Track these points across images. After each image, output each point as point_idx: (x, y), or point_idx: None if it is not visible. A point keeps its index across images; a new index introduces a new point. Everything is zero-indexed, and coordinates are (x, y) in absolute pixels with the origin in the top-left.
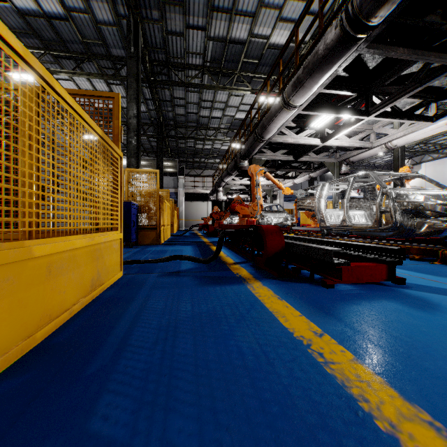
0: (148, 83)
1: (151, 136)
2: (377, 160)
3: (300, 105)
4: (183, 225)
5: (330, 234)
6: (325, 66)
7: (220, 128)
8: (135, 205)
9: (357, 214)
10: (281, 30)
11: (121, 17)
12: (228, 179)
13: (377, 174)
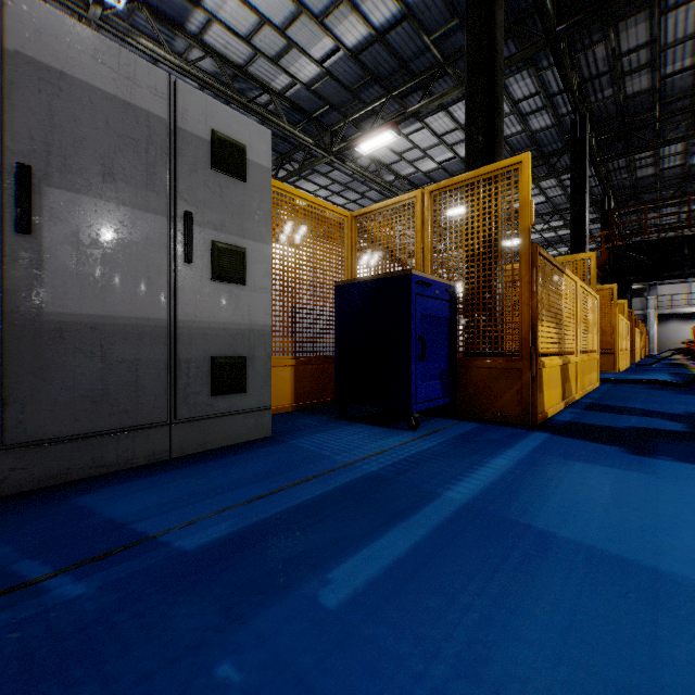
0: None
1: None
2: None
3: None
4: (653, 350)
5: None
6: None
7: None
8: None
9: None
10: None
11: None
12: None
13: None
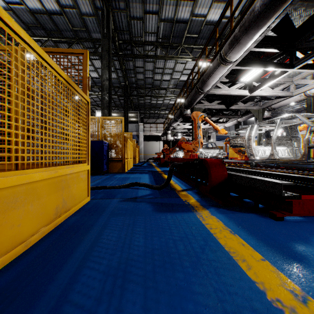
0: (117, 56)
1: (120, 95)
2: (289, 109)
3: (235, 61)
4: (142, 158)
5: (258, 165)
6: (260, 22)
7: (169, 88)
8: (106, 143)
9: (280, 149)
10: (216, 9)
11: (98, 9)
12: (174, 124)
13: (303, 115)
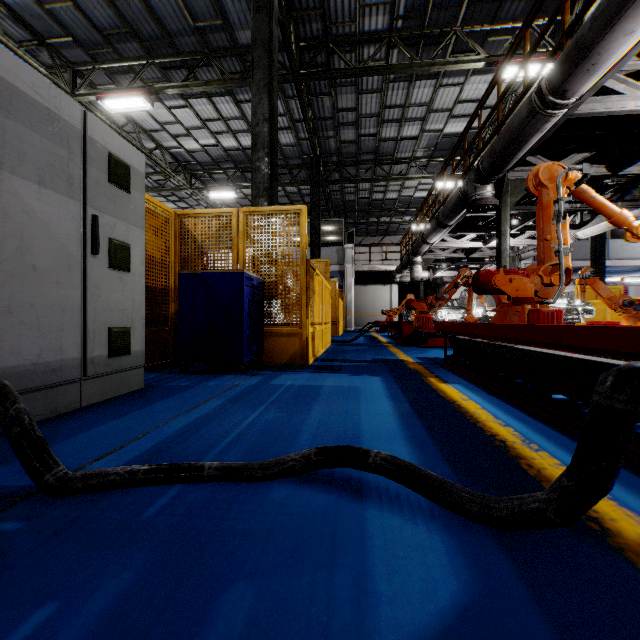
0: (294, 81)
1: (304, 184)
2: None
3: None
4: (352, 323)
5: None
6: None
7: (414, 157)
8: (254, 281)
9: None
10: None
11: None
12: (435, 238)
13: None
